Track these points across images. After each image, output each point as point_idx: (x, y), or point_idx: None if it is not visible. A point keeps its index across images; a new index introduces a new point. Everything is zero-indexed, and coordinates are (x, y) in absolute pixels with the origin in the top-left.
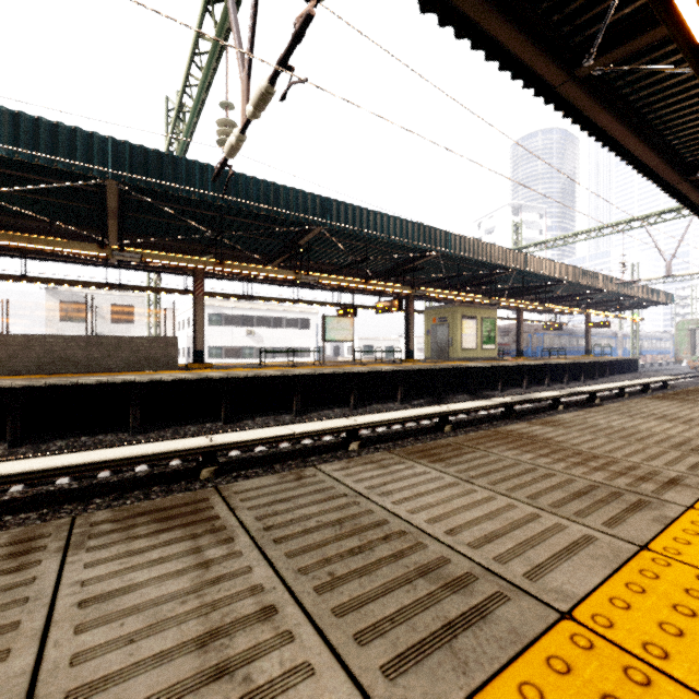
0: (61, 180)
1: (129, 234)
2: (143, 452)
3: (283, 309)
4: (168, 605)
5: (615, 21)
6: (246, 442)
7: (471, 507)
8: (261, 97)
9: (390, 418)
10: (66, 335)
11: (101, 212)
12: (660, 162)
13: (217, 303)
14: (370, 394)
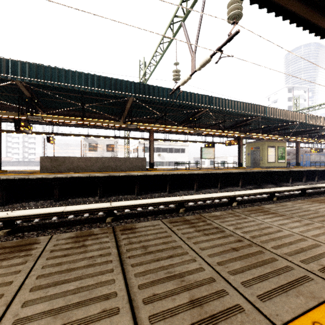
0: (111, 99)
1: (127, 116)
2: (162, 201)
3: (173, 144)
4: (304, 227)
5: None
6: (195, 199)
7: None
8: (205, 63)
9: (250, 193)
10: (108, 157)
11: (124, 110)
12: None
13: (146, 142)
14: (226, 183)
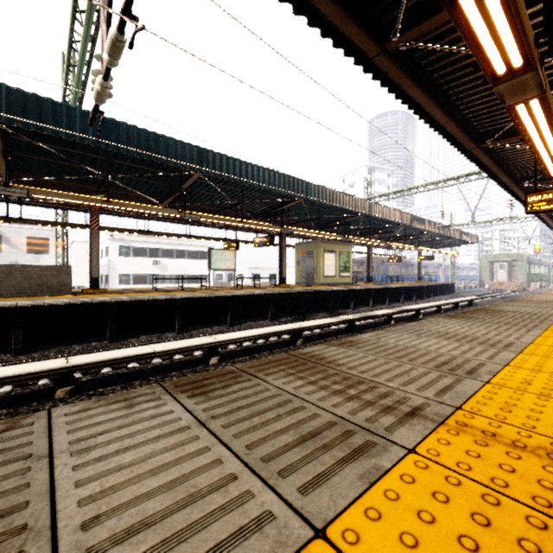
0: None
1: (23, 172)
2: None
3: (185, 243)
4: None
5: (415, 4)
6: (104, 362)
7: (166, 467)
8: (112, 45)
9: (247, 335)
10: None
11: None
12: (458, 130)
13: (127, 237)
14: (246, 314)
